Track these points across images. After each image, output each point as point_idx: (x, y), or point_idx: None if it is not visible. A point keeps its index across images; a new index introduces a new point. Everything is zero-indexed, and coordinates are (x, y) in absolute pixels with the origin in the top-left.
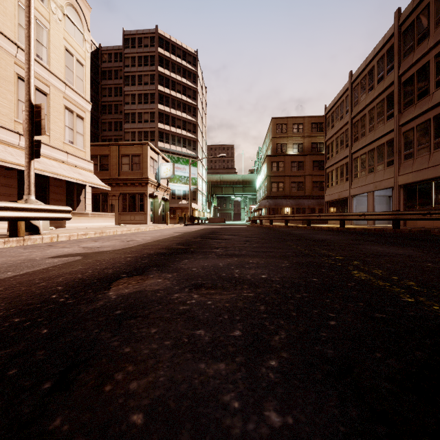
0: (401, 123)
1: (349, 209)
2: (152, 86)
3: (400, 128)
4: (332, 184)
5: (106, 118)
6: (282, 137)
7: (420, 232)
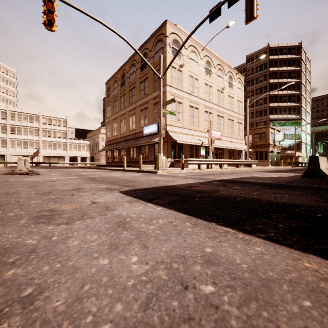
0: None
1: None
2: (265, 82)
3: None
4: None
5: None
6: None
7: None
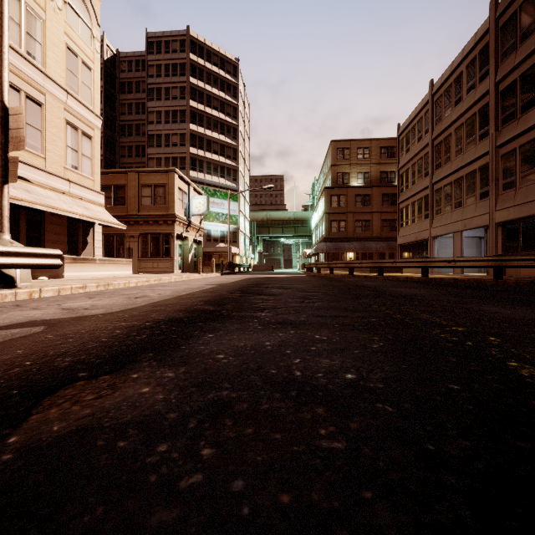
0: (498, 143)
1: (429, 254)
2: (182, 101)
3: (497, 150)
4: (407, 223)
5: (125, 141)
6: (343, 164)
7: (531, 283)
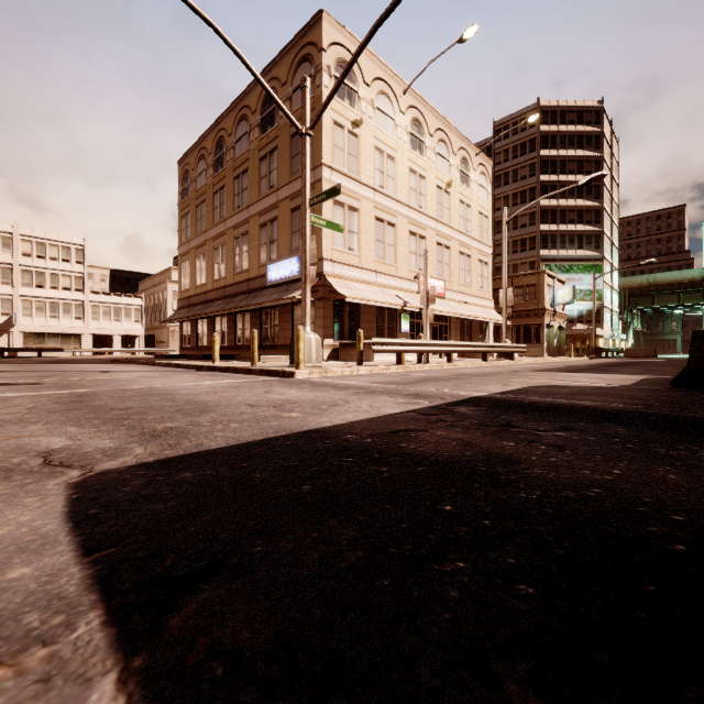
0: None
1: None
2: (531, 179)
3: None
4: None
5: None
6: None
7: None
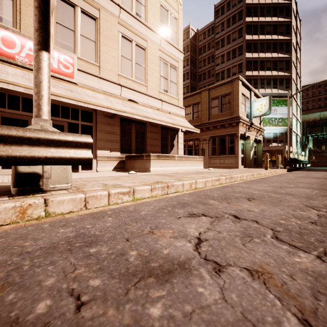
0: None
1: None
2: (239, 39)
3: None
4: None
5: (201, 84)
6: None
7: None
